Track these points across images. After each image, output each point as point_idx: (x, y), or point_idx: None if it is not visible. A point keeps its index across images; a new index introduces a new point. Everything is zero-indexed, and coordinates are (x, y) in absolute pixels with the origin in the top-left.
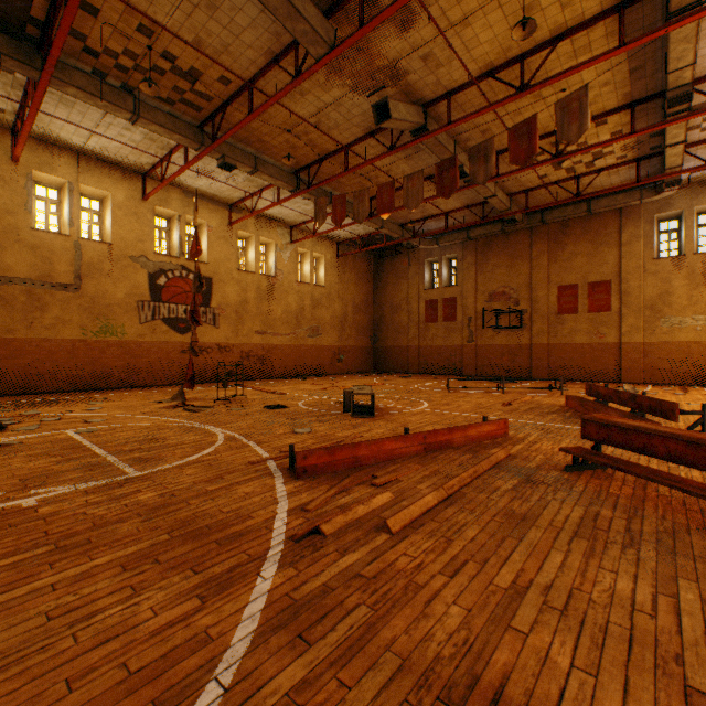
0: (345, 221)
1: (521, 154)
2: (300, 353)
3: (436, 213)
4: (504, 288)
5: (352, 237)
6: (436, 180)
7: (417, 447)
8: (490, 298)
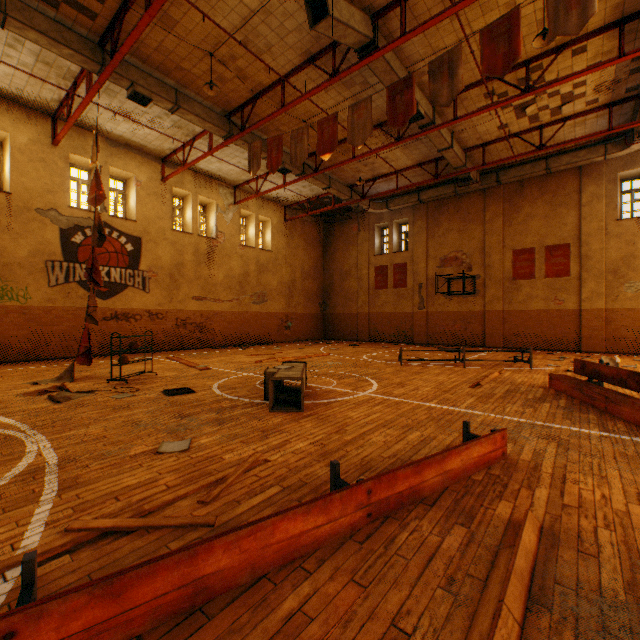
0: (291, 180)
1: (498, 61)
2: (244, 320)
3: (386, 172)
4: (456, 253)
5: (300, 200)
6: (387, 107)
7: (353, 515)
8: (441, 263)
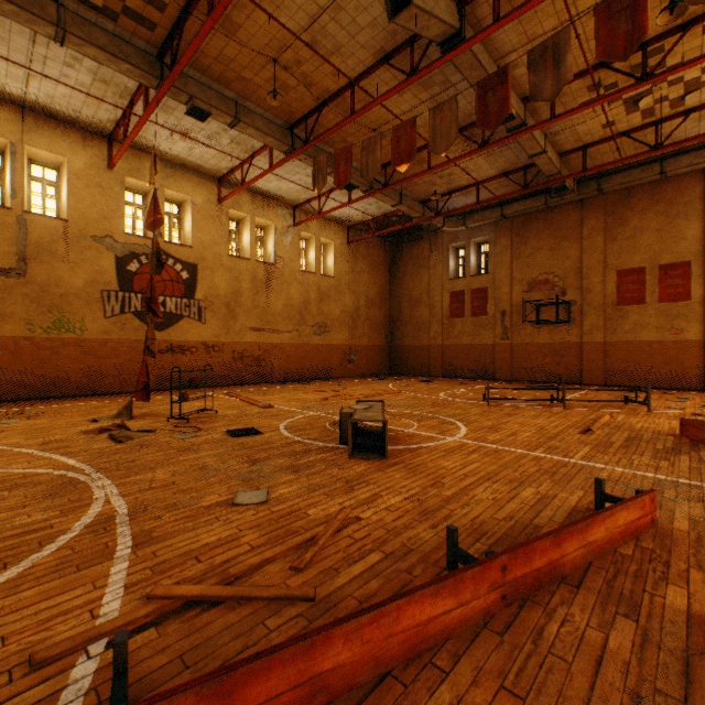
0: (356, 198)
1: (618, 42)
2: (304, 353)
3: (464, 184)
4: (547, 275)
5: (364, 220)
6: (476, 106)
7: (486, 597)
8: (529, 287)
